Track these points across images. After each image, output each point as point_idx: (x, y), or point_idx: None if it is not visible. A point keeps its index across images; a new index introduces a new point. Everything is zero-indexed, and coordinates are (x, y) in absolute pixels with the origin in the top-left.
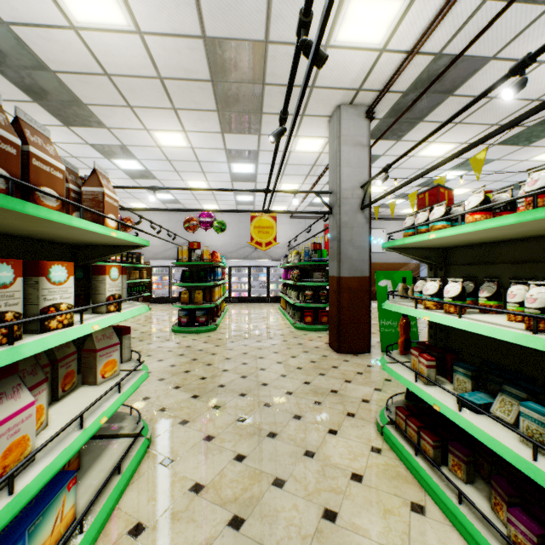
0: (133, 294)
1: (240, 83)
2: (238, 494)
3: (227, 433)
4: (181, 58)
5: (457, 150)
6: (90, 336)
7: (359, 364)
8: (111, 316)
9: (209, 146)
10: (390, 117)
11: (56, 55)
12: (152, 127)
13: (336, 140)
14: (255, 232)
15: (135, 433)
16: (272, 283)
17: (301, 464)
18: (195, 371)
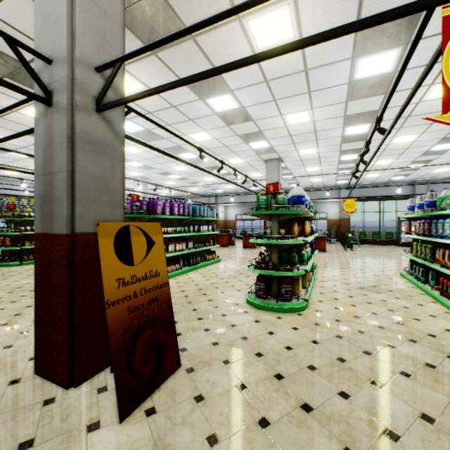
0: None
1: None
2: None
3: None
4: None
5: None
6: None
7: None
8: None
9: None
10: None
11: None
12: None
13: None
14: None
15: None
16: None
17: None
18: None
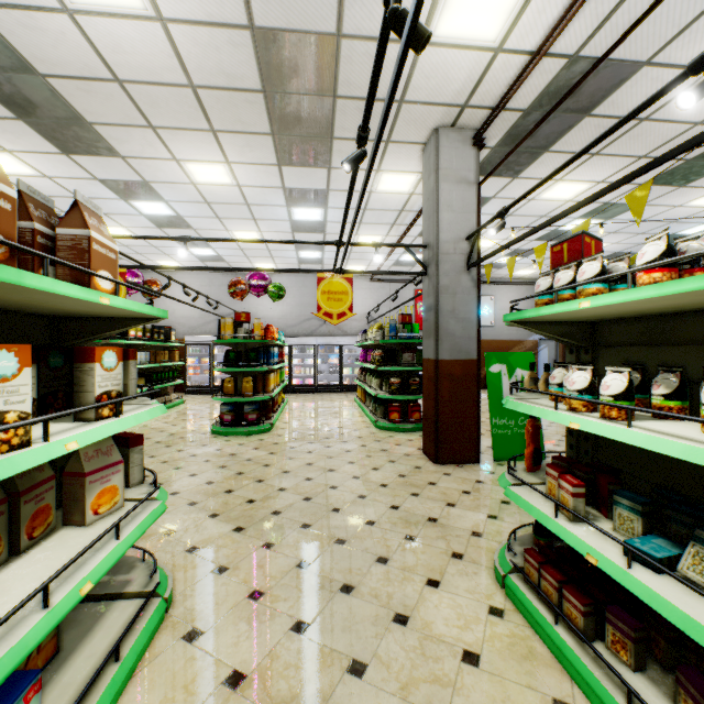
0: (160, 382)
1: (303, 94)
2: (296, 689)
3: (283, 586)
4: (221, 57)
5: (592, 191)
6: (76, 453)
7: (465, 480)
8: (102, 425)
9: (261, 183)
10: (505, 146)
11: (45, 51)
12: (184, 156)
13: (433, 174)
14: (324, 299)
15: (148, 590)
16: (347, 366)
17: (388, 636)
18: (240, 491)
